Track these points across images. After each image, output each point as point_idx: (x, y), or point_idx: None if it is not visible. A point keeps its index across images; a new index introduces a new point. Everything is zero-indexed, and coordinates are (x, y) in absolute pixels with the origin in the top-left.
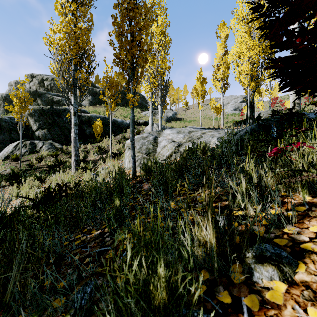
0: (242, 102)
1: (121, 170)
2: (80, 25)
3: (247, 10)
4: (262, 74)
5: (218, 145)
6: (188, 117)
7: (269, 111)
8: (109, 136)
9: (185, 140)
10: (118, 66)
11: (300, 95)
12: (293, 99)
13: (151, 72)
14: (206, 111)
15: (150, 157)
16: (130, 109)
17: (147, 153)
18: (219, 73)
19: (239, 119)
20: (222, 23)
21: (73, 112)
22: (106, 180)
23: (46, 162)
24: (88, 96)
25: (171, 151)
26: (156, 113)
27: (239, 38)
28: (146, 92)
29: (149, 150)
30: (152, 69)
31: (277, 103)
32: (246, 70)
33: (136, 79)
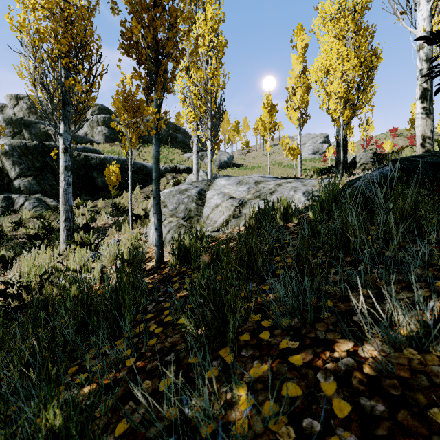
0: (323, 143)
1: (133, 254)
2: (75, 0)
3: (338, 4)
4: (359, 99)
5: (312, 206)
6: (250, 162)
7: (369, 154)
8: (133, 188)
9: (251, 196)
10: (128, 55)
11: (433, 125)
12: (423, 131)
13: (197, 92)
14: (274, 155)
15: (191, 224)
16: (166, 150)
17: (186, 218)
18: (295, 98)
19: (321, 165)
20: (299, 27)
21: (63, 148)
22: (106, 270)
23: (25, 229)
24: (104, 129)
25: (227, 215)
26: (204, 155)
27: (327, 46)
28: (188, 122)
29: (191, 212)
30: (198, 86)
31: (370, 145)
32: (338, 91)
33: (164, 81)
